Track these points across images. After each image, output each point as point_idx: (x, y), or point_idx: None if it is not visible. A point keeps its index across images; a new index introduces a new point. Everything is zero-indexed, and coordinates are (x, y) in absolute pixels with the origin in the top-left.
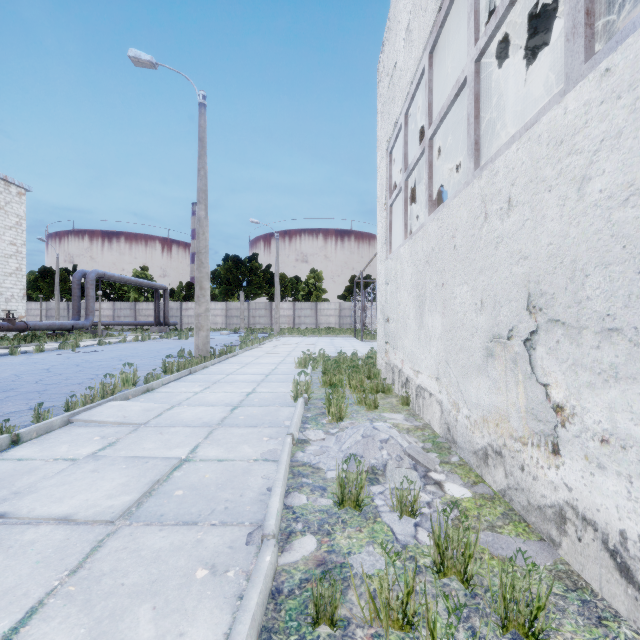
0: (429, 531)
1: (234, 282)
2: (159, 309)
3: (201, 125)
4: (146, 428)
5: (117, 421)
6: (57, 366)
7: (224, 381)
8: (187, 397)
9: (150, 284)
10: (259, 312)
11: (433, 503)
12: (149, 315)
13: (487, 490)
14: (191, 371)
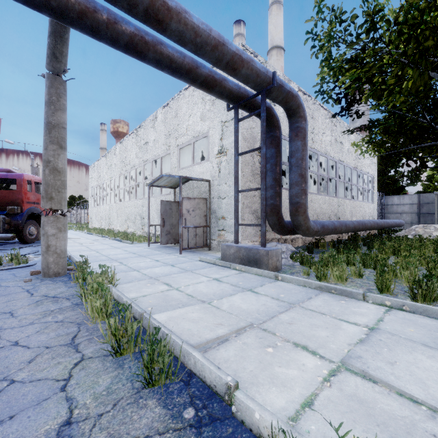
0: None
1: None
2: None
3: (33, 164)
4: None
5: None
6: None
7: None
8: None
9: None
10: None
11: None
12: None
13: None
14: None
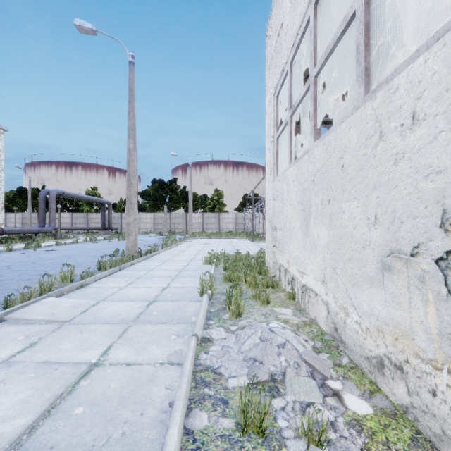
0: None
1: (159, 198)
2: (105, 218)
3: (130, 78)
4: (69, 326)
5: (45, 319)
6: (17, 263)
7: (145, 277)
8: (113, 292)
9: (98, 200)
10: (178, 220)
11: (337, 424)
12: (98, 222)
13: (386, 403)
14: (121, 268)
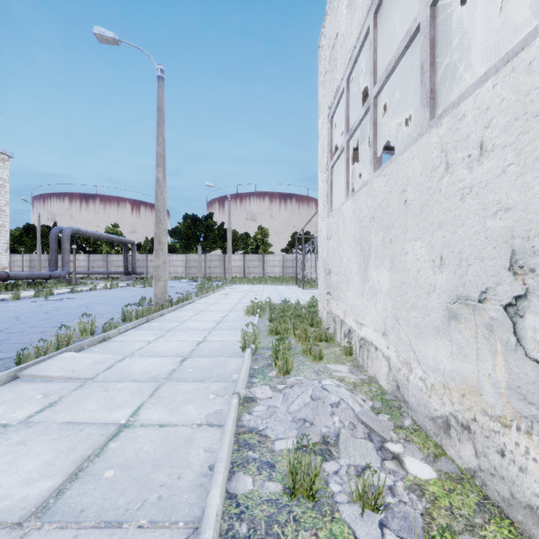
0: (399, 536)
1: (192, 237)
2: (127, 260)
3: (159, 96)
4: (92, 383)
5: (64, 376)
6: (27, 314)
7: (178, 329)
8: (140, 347)
9: (119, 239)
10: (214, 263)
11: (396, 488)
12: (119, 266)
13: (452, 467)
14: (148, 319)
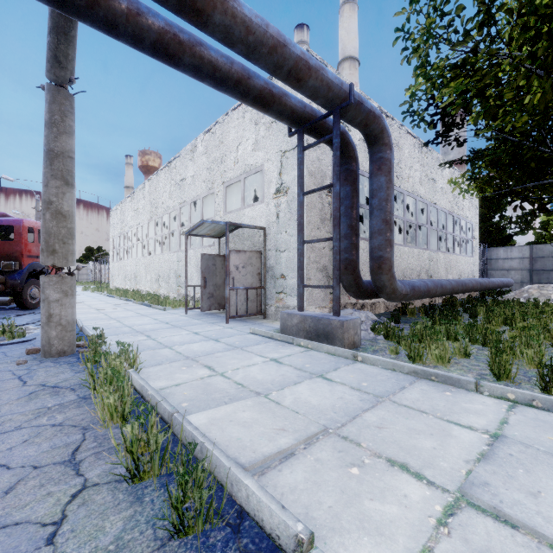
0: None
1: None
2: None
3: (38, 207)
4: None
5: None
6: None
7: None
8: None
9: None
10: None
11: None
12: None
13: None
14: None
